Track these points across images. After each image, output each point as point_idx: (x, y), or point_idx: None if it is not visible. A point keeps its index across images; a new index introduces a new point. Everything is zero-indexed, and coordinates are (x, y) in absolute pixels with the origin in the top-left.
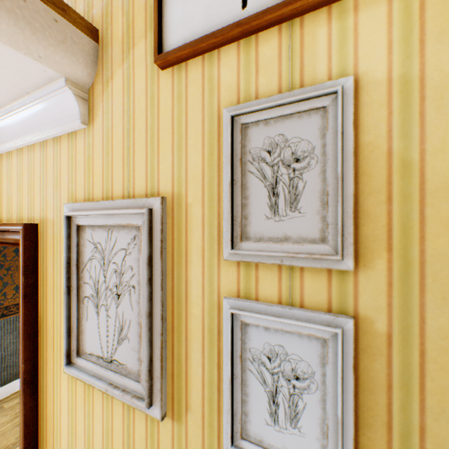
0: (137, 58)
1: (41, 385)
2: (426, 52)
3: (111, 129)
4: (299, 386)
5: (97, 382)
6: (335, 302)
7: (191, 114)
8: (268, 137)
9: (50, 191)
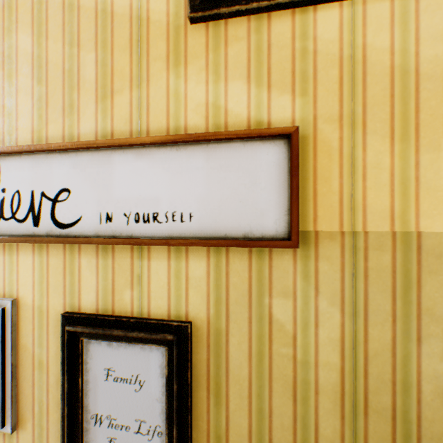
0: None
1: None
2: (50, 295)
3: None
4: None
5: None
6: None
7: None
8: None
9: None
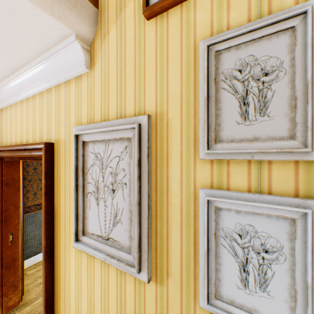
0: (127, 15)
1: (56, 256)
2: None
3: (107, 70)
4: (268, 258)
5: (98, 253)
6: (302, 188)
7: (171, 50)
8: (239, 59)
9: (62, 119)
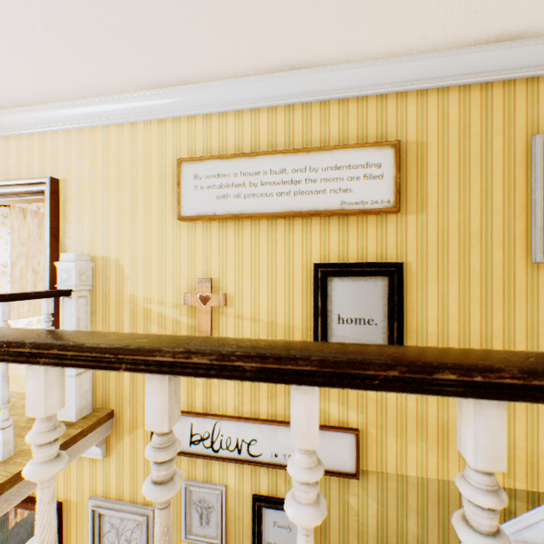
0: (139, 435)
1: None
2: (244, 484)
3: (122, 463)
4: None
5: None
6: None
7: None
8: (200, 495)
9: (74, 483)
